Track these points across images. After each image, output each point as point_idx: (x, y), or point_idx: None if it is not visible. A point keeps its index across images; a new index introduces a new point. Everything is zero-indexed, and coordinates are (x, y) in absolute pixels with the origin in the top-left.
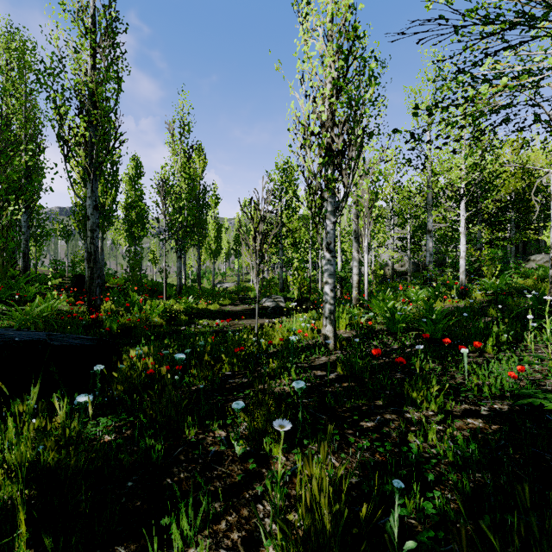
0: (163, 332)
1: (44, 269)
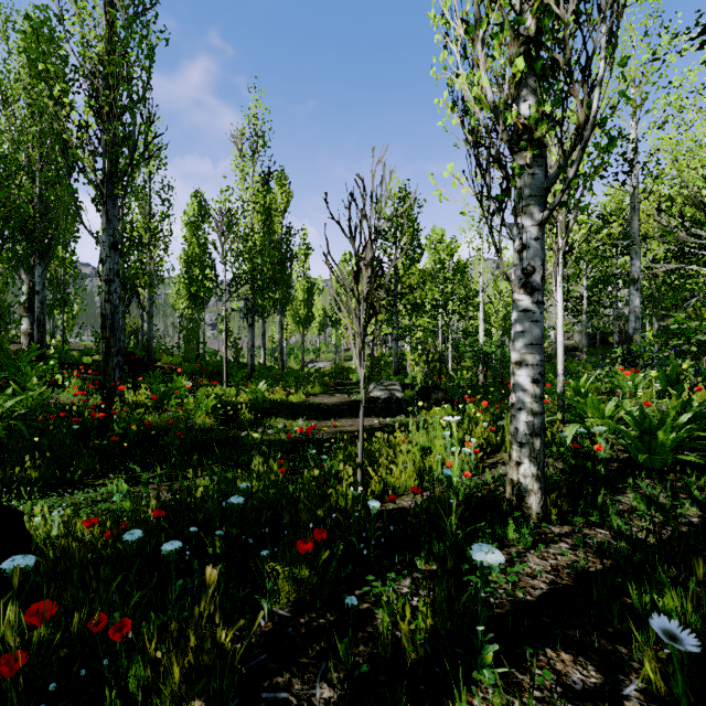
0: (211, 441)
1: (88, 344)
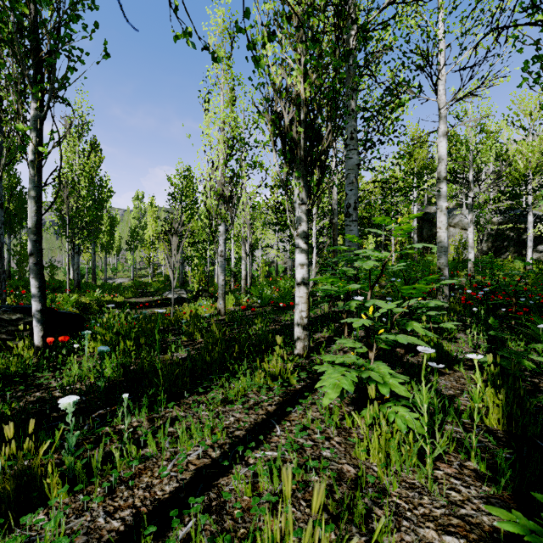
0: None
1: None
